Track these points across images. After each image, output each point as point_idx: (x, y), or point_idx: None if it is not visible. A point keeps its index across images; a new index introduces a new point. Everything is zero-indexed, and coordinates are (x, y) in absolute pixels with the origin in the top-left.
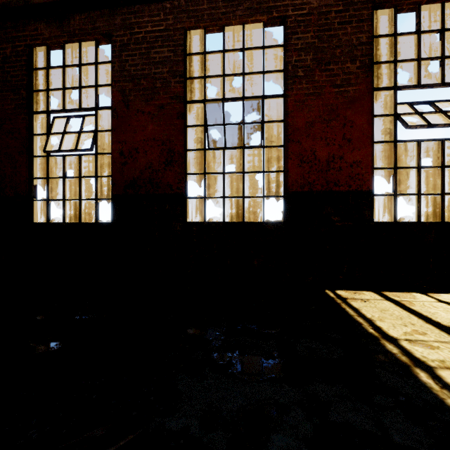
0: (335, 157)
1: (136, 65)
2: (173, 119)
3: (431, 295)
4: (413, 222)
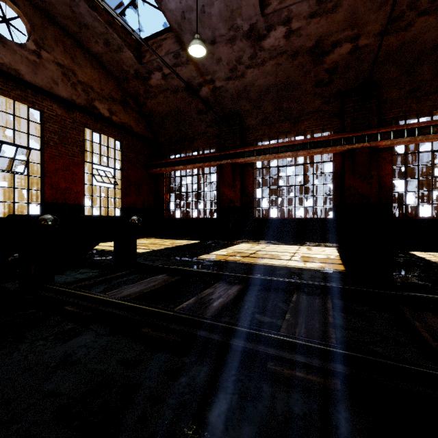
0: (69, 188)
1: None
2: None
3: (105, 243)
4: None
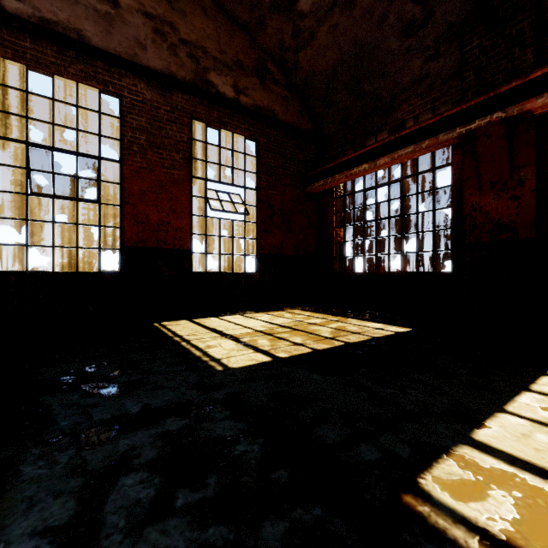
0: (164, 222)
1: None
2: None
3: (220, 317)
4: (216, 272)
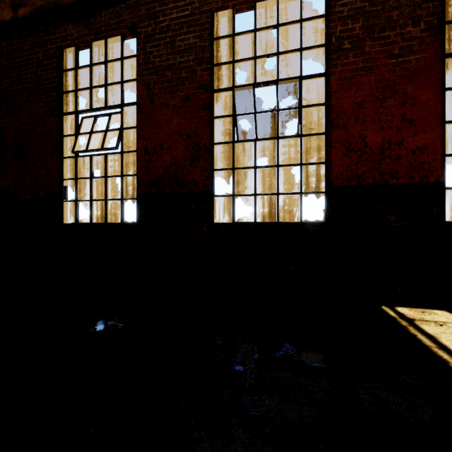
0: (391, 143)
1: (161, 56)
2: (199, 110)
3: None
4: None
